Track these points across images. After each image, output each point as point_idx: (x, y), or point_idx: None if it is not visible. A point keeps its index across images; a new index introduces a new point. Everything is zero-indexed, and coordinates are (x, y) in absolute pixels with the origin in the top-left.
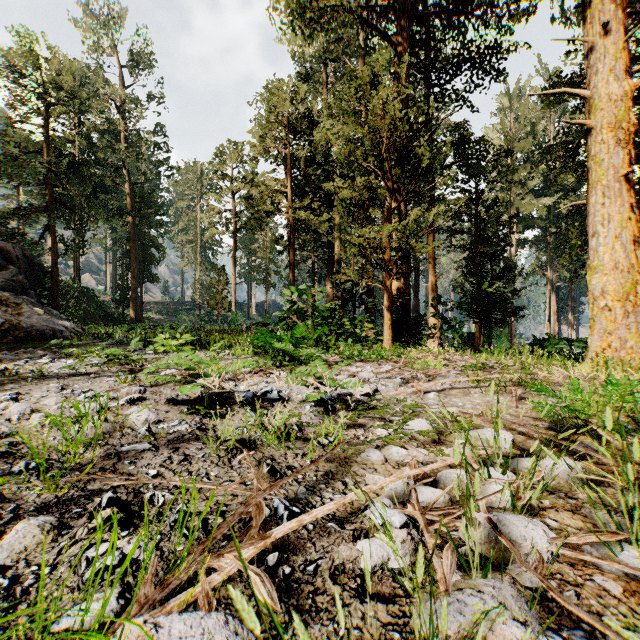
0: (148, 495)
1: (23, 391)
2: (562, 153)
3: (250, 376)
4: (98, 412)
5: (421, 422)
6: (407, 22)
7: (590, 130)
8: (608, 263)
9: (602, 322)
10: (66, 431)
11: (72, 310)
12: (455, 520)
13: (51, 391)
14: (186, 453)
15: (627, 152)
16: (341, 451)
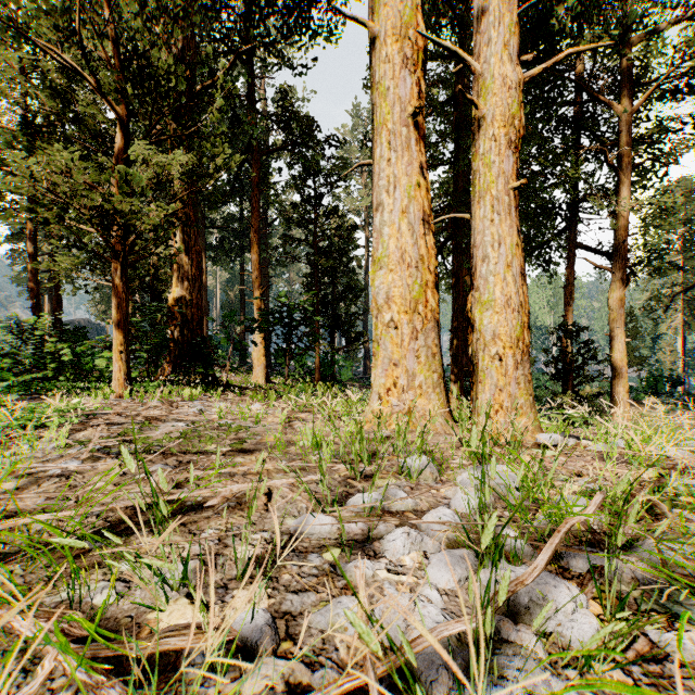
0: None
1: None
2: None
3: None
4: None
5: None
6: None
7: (374, 41)
8: (395, 253)
9: (388, 346)
10: None
11: None
12: None
13: None
14: None
15: (417, 81)
16: None
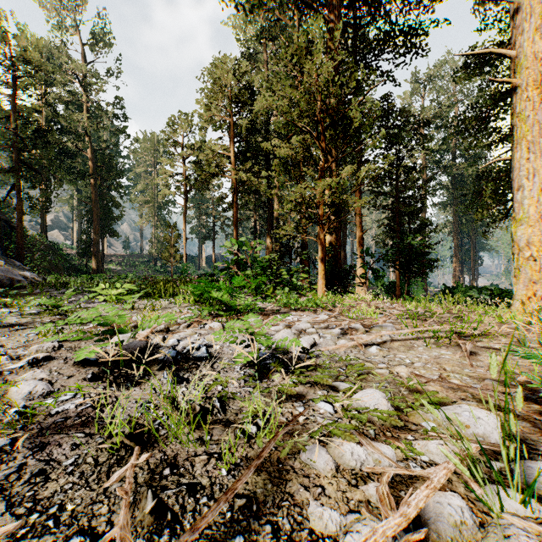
0: None
1: None
2: (476, 121)
3: (184, 327)
4: None
5: (375, 396)
6: (338, 1)
7: (515, 88)
8: (533, 215)
9: (527, 272)
10: None
11: (38, 262)
12: None
13: None
14: (52, 456)
15: None
16: (273, 447)
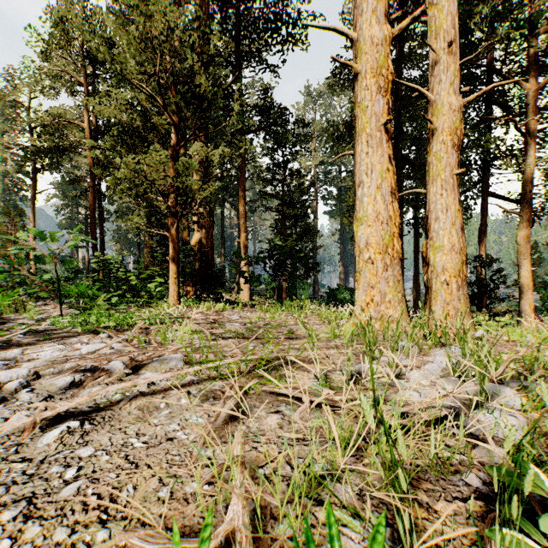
0: None
1: None
2: (343, 127)
3: None
4: None
5: None
6: None
7: (357, 75)
8: (372, 214)
9: (367, 275)
10: None
11: None
12: None
13: None
14: None
15: (387, 101)
16: None
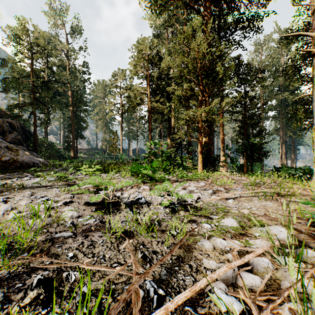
0: (65, 274)
1: (11, 196)
2: (293, 70)
3: (129, 188)
4: (47, 210)
5: (231, 221)
6: (209, 4)
7: (314, 54)
8: None
9: None
10: (26, 222)
11: (43, 153)
12: (277, 307)
13: (25, 196)
14: (92, 239)
15: None
16: (185, 240)
